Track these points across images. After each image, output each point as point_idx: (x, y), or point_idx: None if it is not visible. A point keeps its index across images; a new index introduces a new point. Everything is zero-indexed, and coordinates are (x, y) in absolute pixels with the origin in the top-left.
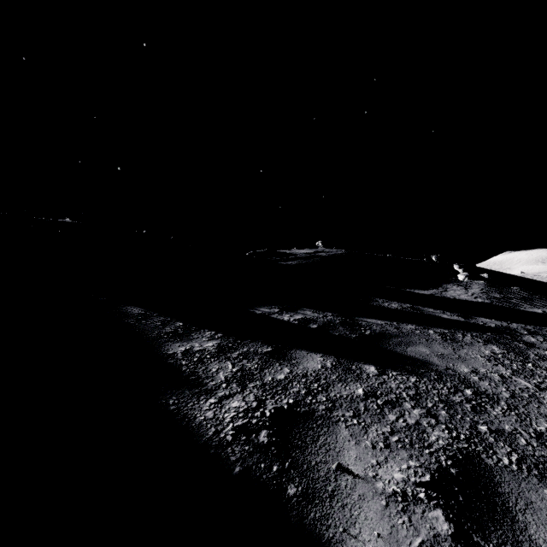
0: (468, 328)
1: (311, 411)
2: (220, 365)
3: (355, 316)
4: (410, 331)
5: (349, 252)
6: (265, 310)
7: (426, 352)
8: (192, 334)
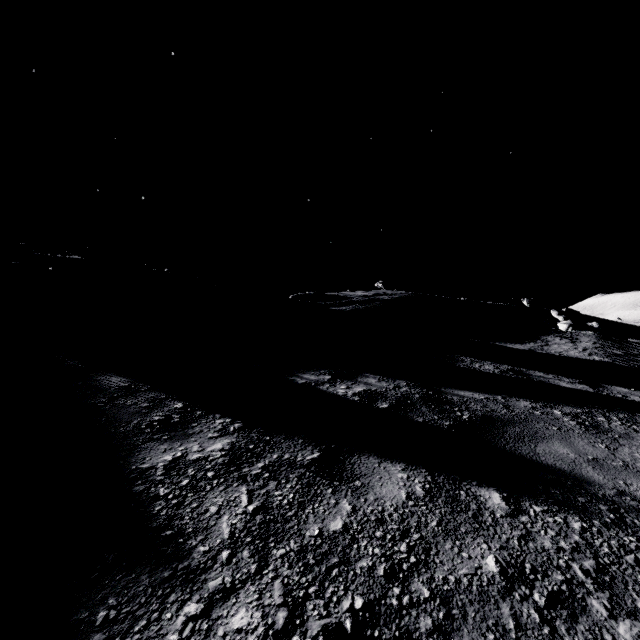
0: (607, 405)
1: (404, 639)
2: (227, 496)
3: (439, 386)
4: (527, 411)
5: (418, 295)
6: (310, 378)
7: (569, 455)
8: (193, 425)
